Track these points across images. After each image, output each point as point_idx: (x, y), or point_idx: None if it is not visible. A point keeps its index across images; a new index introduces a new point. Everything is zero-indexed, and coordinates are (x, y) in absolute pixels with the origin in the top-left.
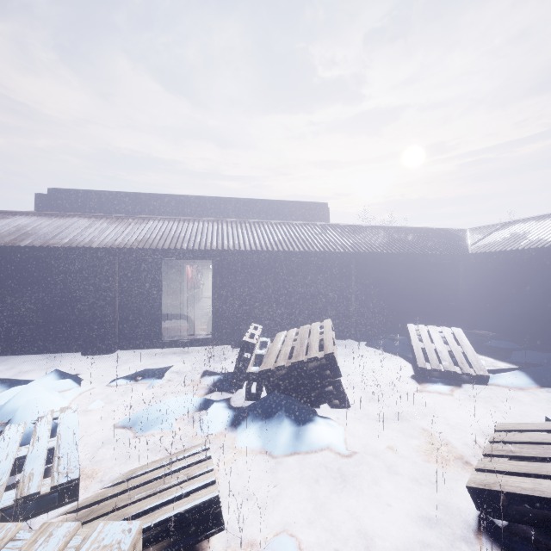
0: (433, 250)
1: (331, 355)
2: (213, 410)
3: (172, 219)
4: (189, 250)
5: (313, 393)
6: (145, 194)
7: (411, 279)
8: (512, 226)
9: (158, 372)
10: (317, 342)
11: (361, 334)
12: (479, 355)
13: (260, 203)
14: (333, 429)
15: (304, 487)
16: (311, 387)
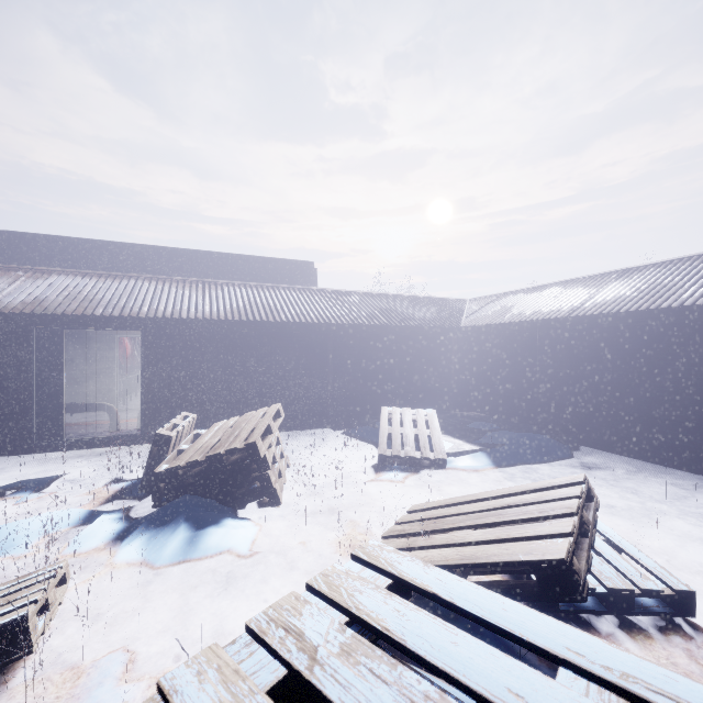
0: (423, 323)
1: (252, 445)
2: (96, 522)
3: (89, 274)
4: (106, 317)
5: (239, 491)
6: (54, 236)
7: (399, 355)
8: (505, 298)
9: (42, 482)
10: (248, 430)
11: (339, 421)
12: (452, 438)
13: (226, 258)
14: (243, 529)
15: (181, 598)
16: (234, 485)
